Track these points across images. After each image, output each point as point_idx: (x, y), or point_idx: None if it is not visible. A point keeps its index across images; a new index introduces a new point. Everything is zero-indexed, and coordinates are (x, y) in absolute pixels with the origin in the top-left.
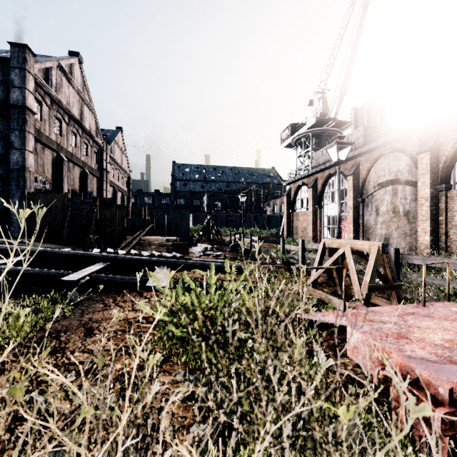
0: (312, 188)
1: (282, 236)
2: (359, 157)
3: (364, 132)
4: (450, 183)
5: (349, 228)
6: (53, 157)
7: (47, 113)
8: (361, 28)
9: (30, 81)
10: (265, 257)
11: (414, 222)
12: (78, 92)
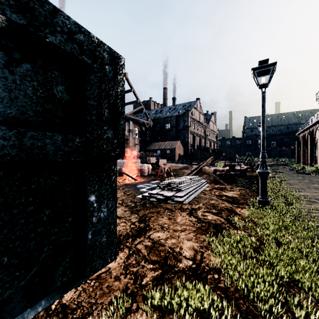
0: (302, 138)
1: None
2: (313, 126)
3: None
4: None
5: (308, 158)
6: (192, 136)
7: (191, 124)
8: None
9: (189, 118)
10: None
11: None
12: (198, 111)
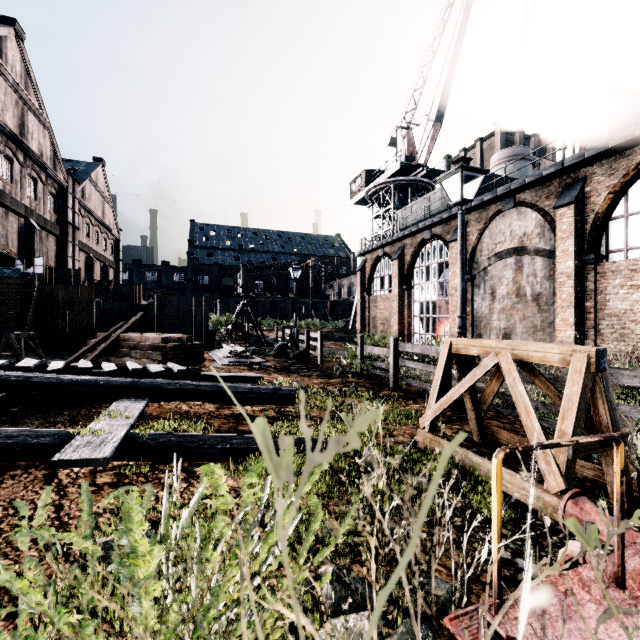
0: (398, 260)
1: (353, 331)
2: (467, 214)
3: None
4: (600, 252)
5: (453, 319)
6: None
7: None
8: (461, 40)
9: None
10: (331, 365)
11: (548, 310)
12: (14, 87)
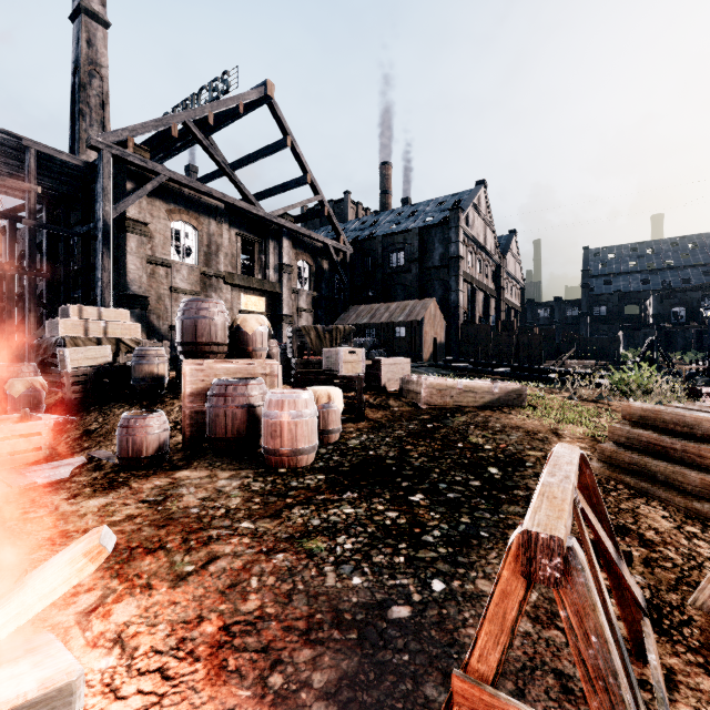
0: None
1: None
2: None
3: None
4: None
5: None
6: (468, 289)
7: (465, 252)
8: None
9: (461, 233)
10: None
11: None
12: (483, 218)
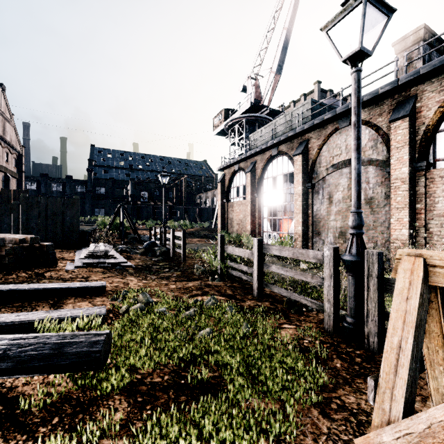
0: (250, 172)
1: (215, 230)
2: (308, 133)
3: (311, 106)
4: (428, 160)
5: (297, 220)
6: None
7: None
8: (295, 12)
9: None
10: (193, 262)
11: (380, 211)
12: None
